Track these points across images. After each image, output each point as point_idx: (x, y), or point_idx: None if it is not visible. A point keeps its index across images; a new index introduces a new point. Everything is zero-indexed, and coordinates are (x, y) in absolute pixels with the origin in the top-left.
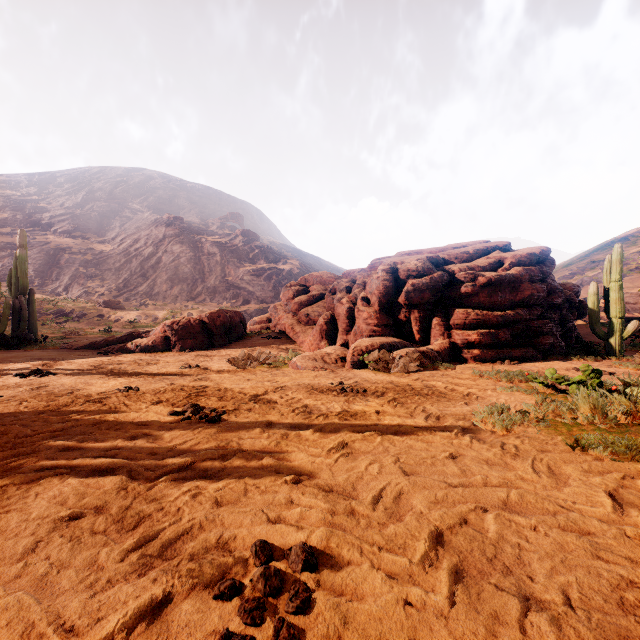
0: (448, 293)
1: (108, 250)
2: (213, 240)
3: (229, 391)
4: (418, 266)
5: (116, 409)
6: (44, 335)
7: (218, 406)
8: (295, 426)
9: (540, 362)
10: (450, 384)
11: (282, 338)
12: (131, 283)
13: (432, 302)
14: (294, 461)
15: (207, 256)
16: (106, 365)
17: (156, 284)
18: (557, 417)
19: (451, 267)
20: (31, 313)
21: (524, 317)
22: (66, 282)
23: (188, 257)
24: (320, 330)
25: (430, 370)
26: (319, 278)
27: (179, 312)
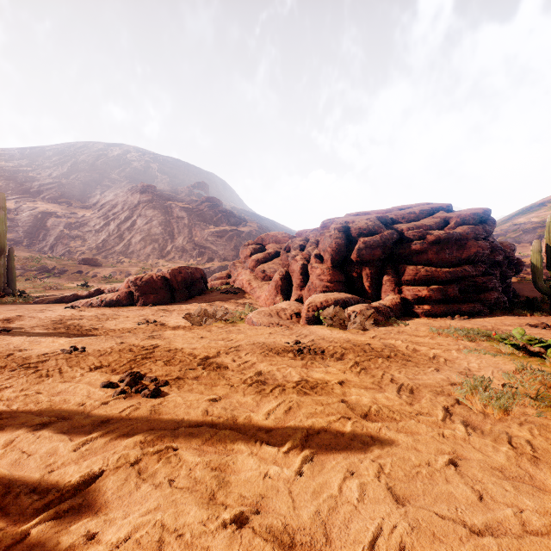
0: (397, 250)
1: (89, 214)
2: (182, 205)
3: (179, 352)
4: (369, 225)
5: (47, 377)
6: (26, 289)
7: (161, 373)
8: (246, 404)
9: (488, 317)
10: (410, 343)
11: (240, 293)
12: (109, 243)
13: (382, 259)
14: (240, 472)
15: (176, 219)
16: (66, 320)
17: (131, 244)
18: (549, 390)
19: (399, 226)
20: (10, 269)
21: (471, 273)
22: (51, 242)
23: (159, 220)
24: (275, 286)
25: (384, 326)
26: (274, 237)
27: (150, 269)
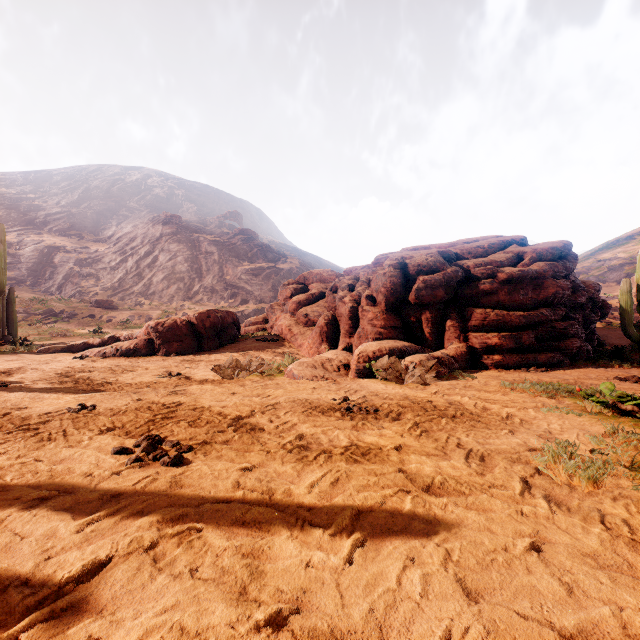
0: (463, 291)
1: (104, 249)
2: (211, 239)
3: (206, 411)
4: (429, 261)
5: (49, 441)
6: (29, 336)
7: (185, 437)
8: (284, 474)
9: (570, 369)
10: (479, 400)
11: (278, 340)
12: (126, 282)
13: (445, 301)
14: (277, 560)
15: (205, 255)
16: (75, 373)
17: (152, 283)
18: None
19: (465, 262)
20: (10, 313)
21: (549, 318)
22: (59, 281)
23: (185, 256)
24: (320, 332)
25: (448, 380)
26: (319, 276)
27: (174, 312)
